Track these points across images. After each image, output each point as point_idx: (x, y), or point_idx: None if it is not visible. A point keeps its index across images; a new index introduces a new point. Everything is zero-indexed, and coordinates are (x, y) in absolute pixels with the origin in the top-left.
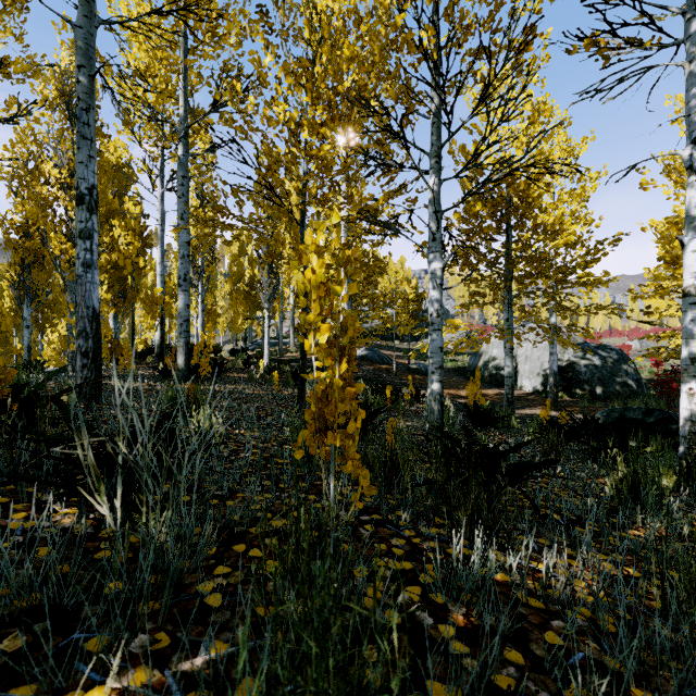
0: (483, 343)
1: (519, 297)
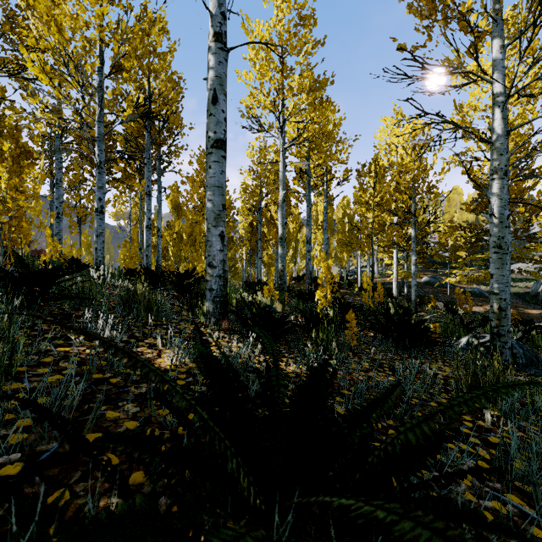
0: None
1: None
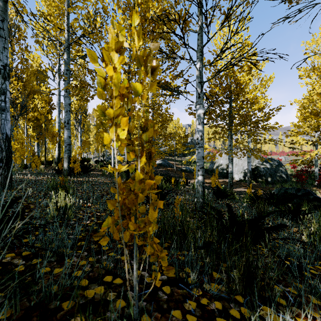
0: (216, 157)
1: (236, 134)
